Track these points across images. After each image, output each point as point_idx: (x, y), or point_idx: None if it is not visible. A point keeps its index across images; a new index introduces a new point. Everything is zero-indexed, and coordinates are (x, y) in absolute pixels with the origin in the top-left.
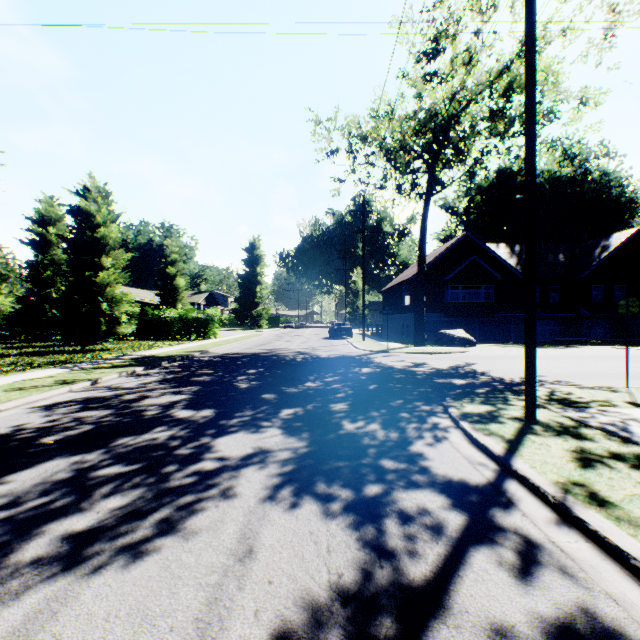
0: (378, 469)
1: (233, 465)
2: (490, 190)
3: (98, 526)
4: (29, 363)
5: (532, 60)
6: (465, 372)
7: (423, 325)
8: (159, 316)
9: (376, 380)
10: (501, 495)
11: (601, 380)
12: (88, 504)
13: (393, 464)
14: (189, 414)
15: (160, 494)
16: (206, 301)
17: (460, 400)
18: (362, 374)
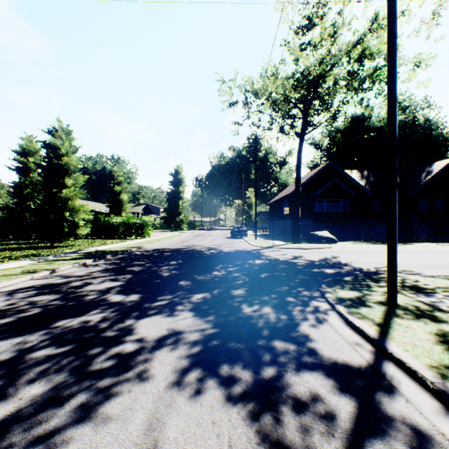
0: (272, 351)
1: (149, 347)
2: (345, 132)
3: (15, 415)
4: (8, 256)
5: (393, 15)
6: (332, 263)
7: (299, 228)
8: (109, 221)
9: (266, 270)
10: (382, 378)
11: (436, 270)
12: (14, 389)
13: (285, 346)
14: (120, 298)
15: (81, 378)
16: (143, 211)
17: (333, 287)
18: (255, 265)
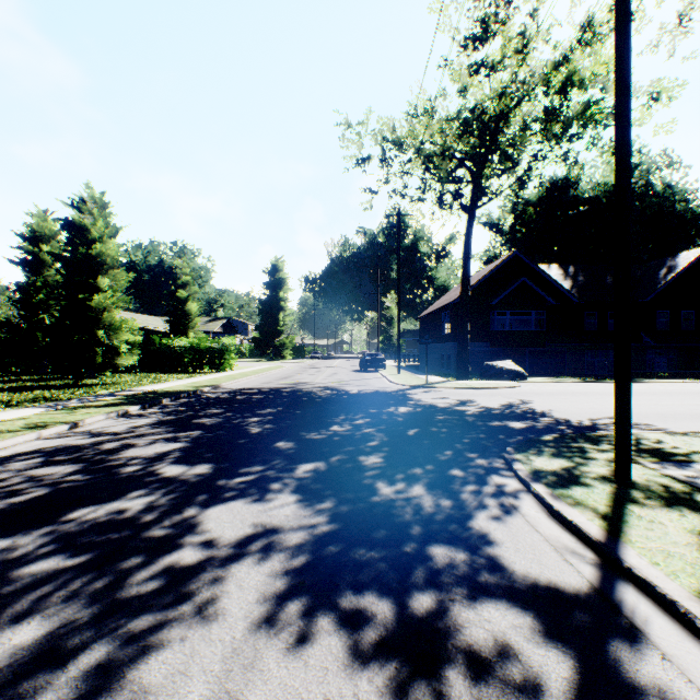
0: (428, 563)
1: (222, 556)
2: (539, 205)
3: None
4: (6, 401)
5: (626, 8)
6: (522, 412)
7: (467, 356)
8: (168, 345)
9: (416, 423)
10: (618, 614)
11: (688, 423)
12: None
13: (449, 554)
14: (179, 471)
15: (101, 614)
16: (223, 329)
17: (525, 451)
18: (399, 415)
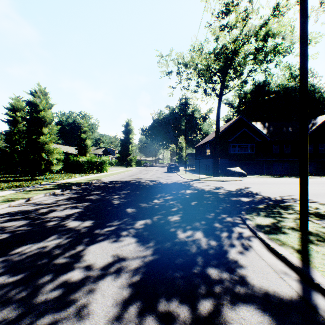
0: (207, 280)
1: (94, 275)
2: (251, 94)
3: None
4: None
5: None
6: (246, 193)
7: (218, 165)
8: (76, 160)
9: (195, 198)
10: (317, 314)
11: None
12: None
13: (217, 274)
14: (76, 224)
15: (23, 314)
16: (103, 152)
17: (251, 214)
18: (187, 194)
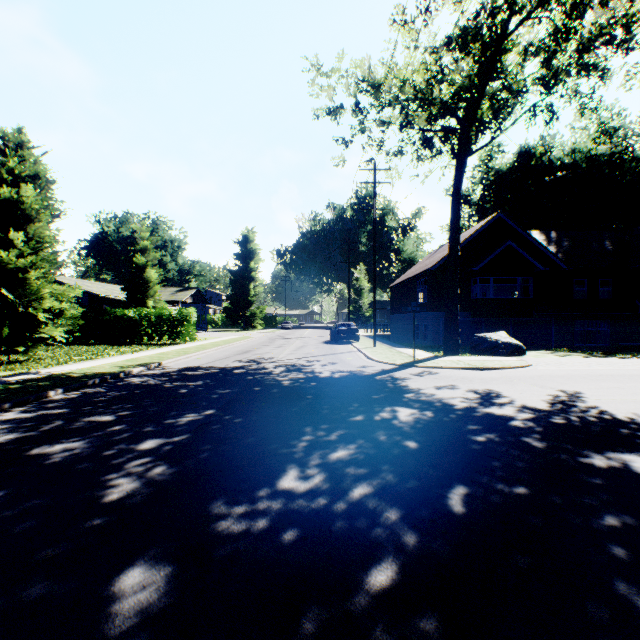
0: None
1: None
2: (510, 174)
3: None
4: None
5: None
6: (602, 422)
7: (457, 327)
8: (122, 315)
9: (448, 459)
10: None
11: None
12: None
13: None
14: None
15: None
16: (193, 299)
17: None
18: (405, 431)
